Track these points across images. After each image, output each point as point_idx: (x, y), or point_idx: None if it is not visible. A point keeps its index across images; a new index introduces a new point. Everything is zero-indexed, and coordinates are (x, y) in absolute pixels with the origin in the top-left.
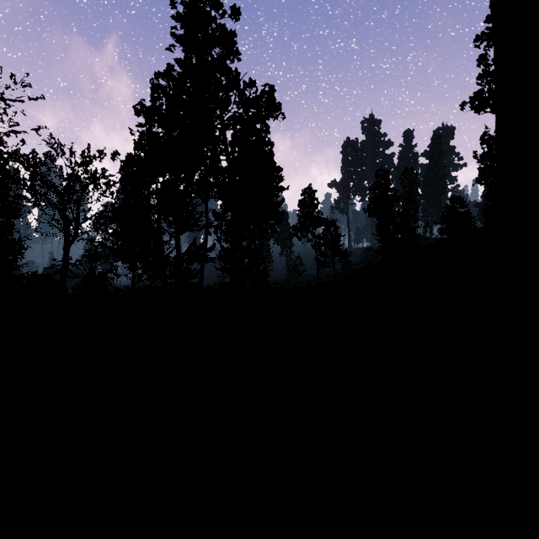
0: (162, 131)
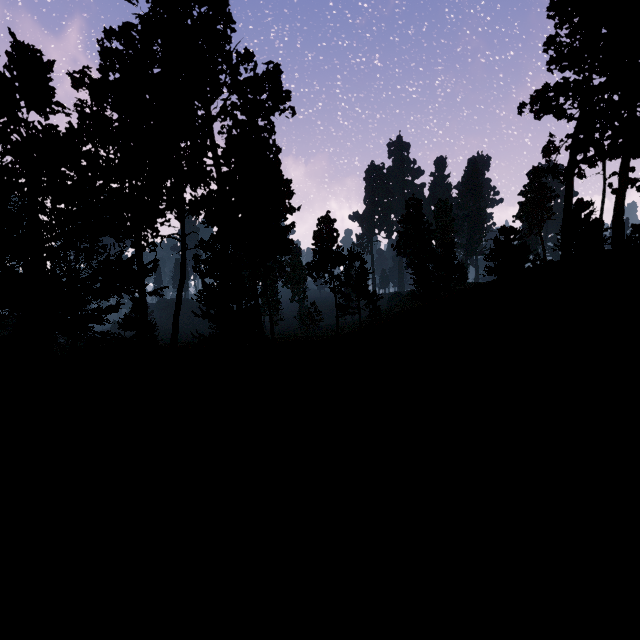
0: (118, 118)
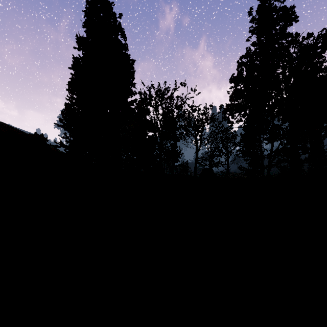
0: (243, 86)
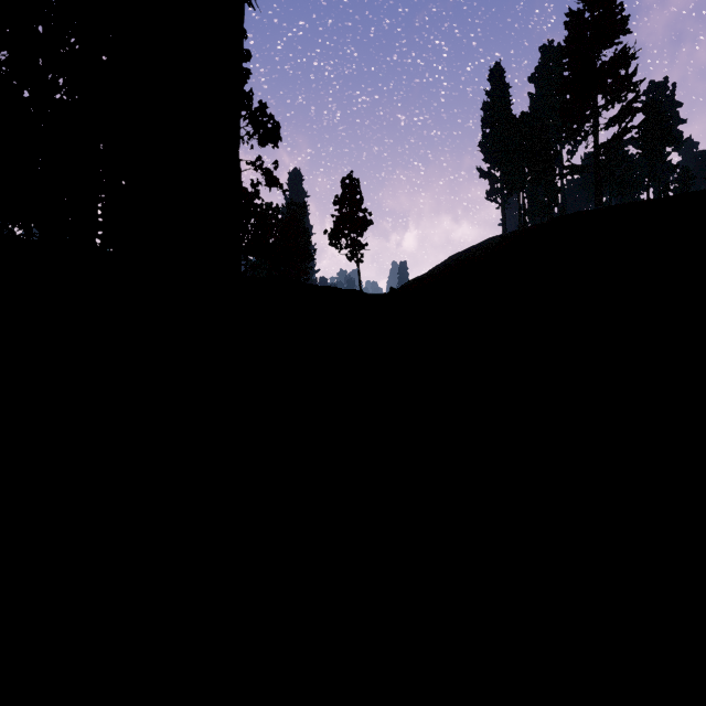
0: None
